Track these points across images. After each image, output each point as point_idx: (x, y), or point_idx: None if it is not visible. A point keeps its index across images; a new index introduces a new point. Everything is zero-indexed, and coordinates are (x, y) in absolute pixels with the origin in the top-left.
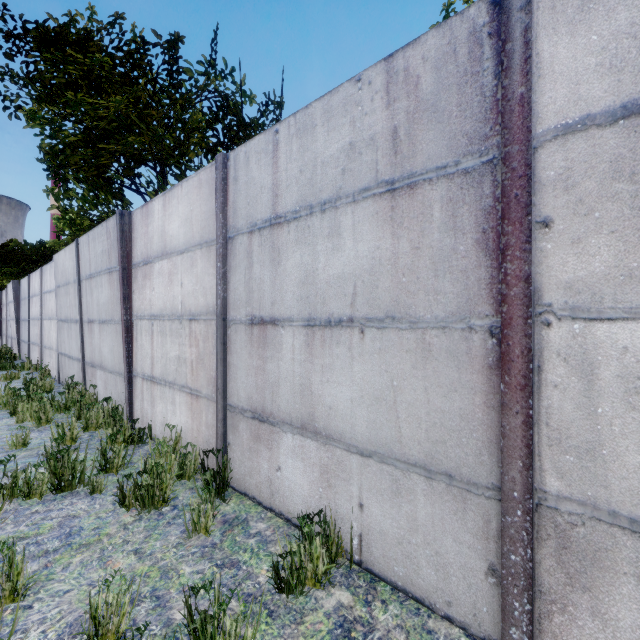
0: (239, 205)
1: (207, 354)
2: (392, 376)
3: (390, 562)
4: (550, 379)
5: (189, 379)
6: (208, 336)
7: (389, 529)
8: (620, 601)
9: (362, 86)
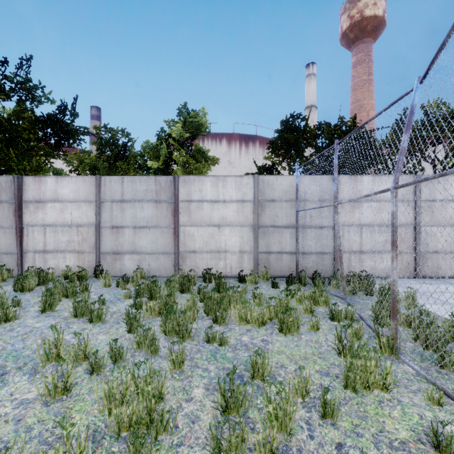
0: (107, 193)
1: (89, 238)
2: (156, 237)
3: (156, 273)
4: (181, 235)
5: (77, 247)
6: (90, 232)
7: (156, 267)
8: (188, 262)
9: (149, 179)
